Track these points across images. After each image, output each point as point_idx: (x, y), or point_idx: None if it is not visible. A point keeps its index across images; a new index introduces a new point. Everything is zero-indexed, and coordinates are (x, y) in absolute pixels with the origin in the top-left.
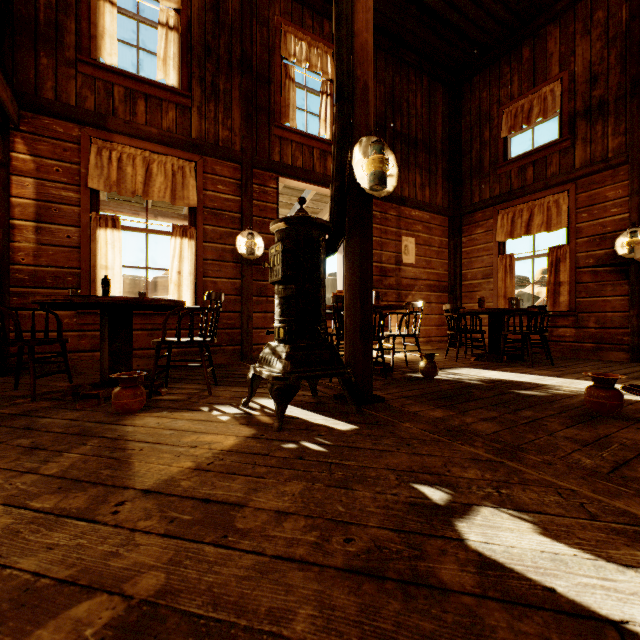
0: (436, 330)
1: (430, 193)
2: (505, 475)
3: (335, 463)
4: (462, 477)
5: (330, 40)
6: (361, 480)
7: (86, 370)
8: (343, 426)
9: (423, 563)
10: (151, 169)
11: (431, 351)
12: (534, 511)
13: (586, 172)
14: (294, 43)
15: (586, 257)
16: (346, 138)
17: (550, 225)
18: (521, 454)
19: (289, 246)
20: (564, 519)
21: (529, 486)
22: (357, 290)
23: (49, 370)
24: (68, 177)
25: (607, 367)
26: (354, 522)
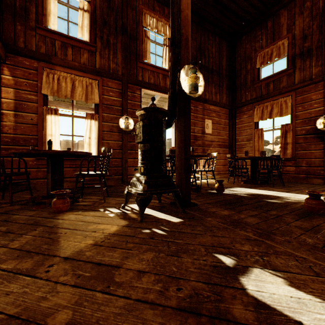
0: (222, 167)
1: (219, 97)
2: (265, 248)
3: (171, 241)
4: (241, 250)
5: (168, 17)
6: (185, 251)
7: (41, 188)
8: (175, 219)
9: (223, 304)
10: (75, 84)
11: (220, 178)
12: (283, 271)
13: (301, 85)
14: (149, 19)
15: (301, 130)
16: (176, 66)
17: (282, 113)
18: (273, 236)
19: (146, 123)
20: (301, 276)
21: (279, 255)
22: (182, 147)
23: (21, 188)
24: (31, 88)
25: (312, 187)
26: (182, 277)
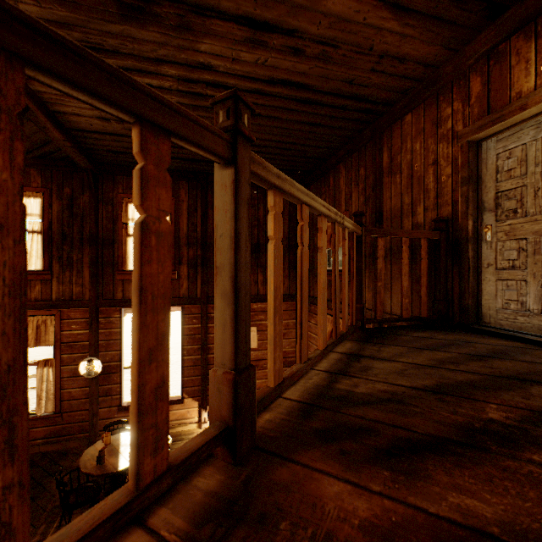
0: None
1: None
2: None
3: None
4: None
5: None
6: None
7: None
8: None
9: None
10: None
11: None
12: None
13: None
14: (132, 210)
15: None
16: None
17: None
18: None
19: None
20: None
21: None
22: None
23: None
24: None
25: None
26: None
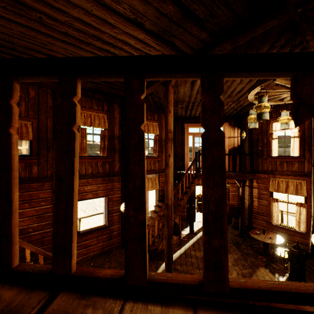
0: None
1: None
2: None
3: None
4: None
5: None
6: None
7: None
8: None
9: None
10: (288, 184)
11: None
12: None
13: None
14: None
15: None
16: (313, 228)
17: None
18: None
19: (289, 253)
20: None
21: None
22: None
23: None
24: (264, 188)
25: None
26: None
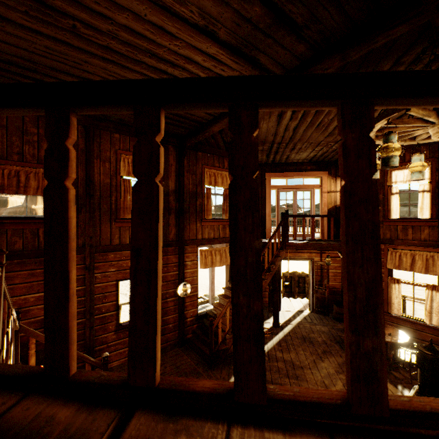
0: None
1: None
2: None
3: None
4: None
5: None
6: None
7: None
8: None
9: None
10: (414, 258)
11: None
12: None
13: None
14: None
15: None
16: None
17: None
18: None
19: (419, 356)
20: None
21: None
22: None
23: None
24: None
25: None
26: None
